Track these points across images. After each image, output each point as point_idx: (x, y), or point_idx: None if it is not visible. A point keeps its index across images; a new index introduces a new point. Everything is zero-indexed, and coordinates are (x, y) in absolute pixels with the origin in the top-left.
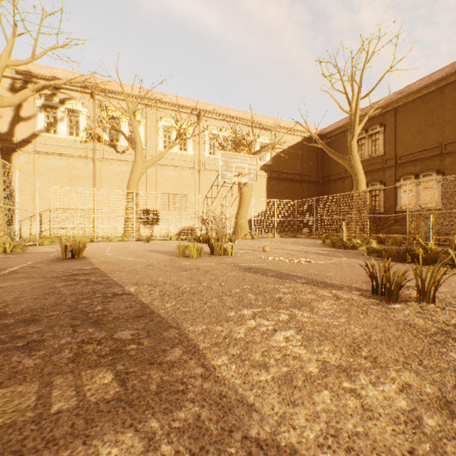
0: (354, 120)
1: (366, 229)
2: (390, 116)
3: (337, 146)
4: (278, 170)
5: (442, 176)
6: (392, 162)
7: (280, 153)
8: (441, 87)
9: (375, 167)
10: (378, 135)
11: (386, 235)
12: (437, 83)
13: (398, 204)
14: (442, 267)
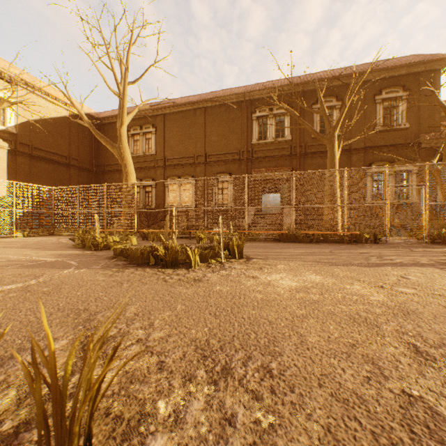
0: (123, 105)
1: (135, 224)
2: (160, 120)
3: (114, 135)
4: (30, 144)
5: (196, 181)
6: (163, 162)
7: (34, 122)
8: (195, 110)
9: (149, 164)
10: (152, 135)
11: (151, 230)
12: (193, 105)
13: (167, 201)
14: (181, 268)
